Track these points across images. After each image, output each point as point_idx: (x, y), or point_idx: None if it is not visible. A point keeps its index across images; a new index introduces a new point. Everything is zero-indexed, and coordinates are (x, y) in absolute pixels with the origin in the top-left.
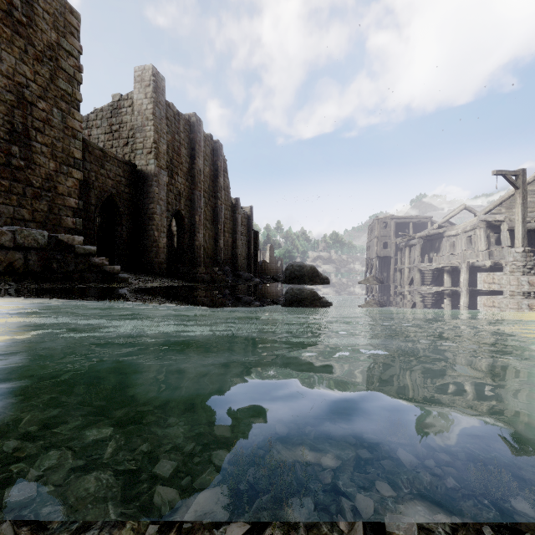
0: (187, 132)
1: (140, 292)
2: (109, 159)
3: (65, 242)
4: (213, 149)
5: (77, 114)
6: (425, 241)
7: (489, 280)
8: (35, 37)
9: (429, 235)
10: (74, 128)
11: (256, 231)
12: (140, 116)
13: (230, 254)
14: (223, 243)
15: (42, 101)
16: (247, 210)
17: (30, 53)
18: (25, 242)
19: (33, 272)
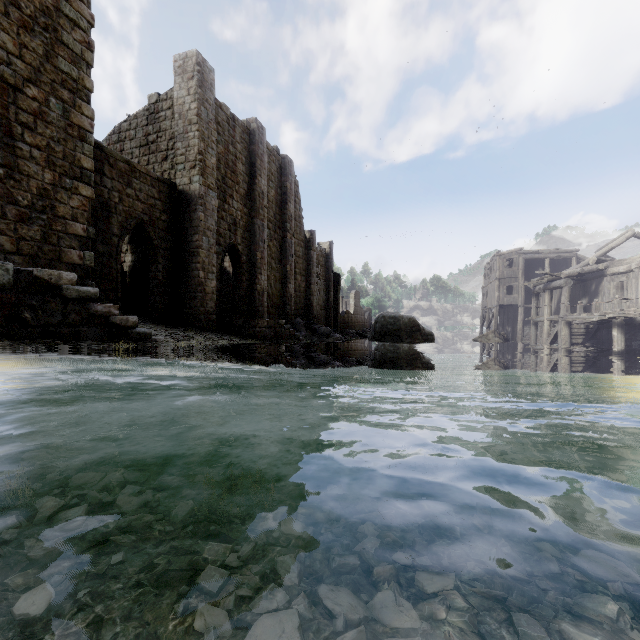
0: (245, 143)
1: (156, 356)
2: (138, 175)
3: (45, 281)
4: (280, 166)
5: (86, 107)
6: (574, 282)
7: None
8: None
9: (582, 273)
10: (82, 126)
11: (336, 274)
12: (181, 120)
13: (303, 302)
14: (294, 288)
15: (32, 86)
16: (326, 246)
17: (13, 18)
18: None
19: None
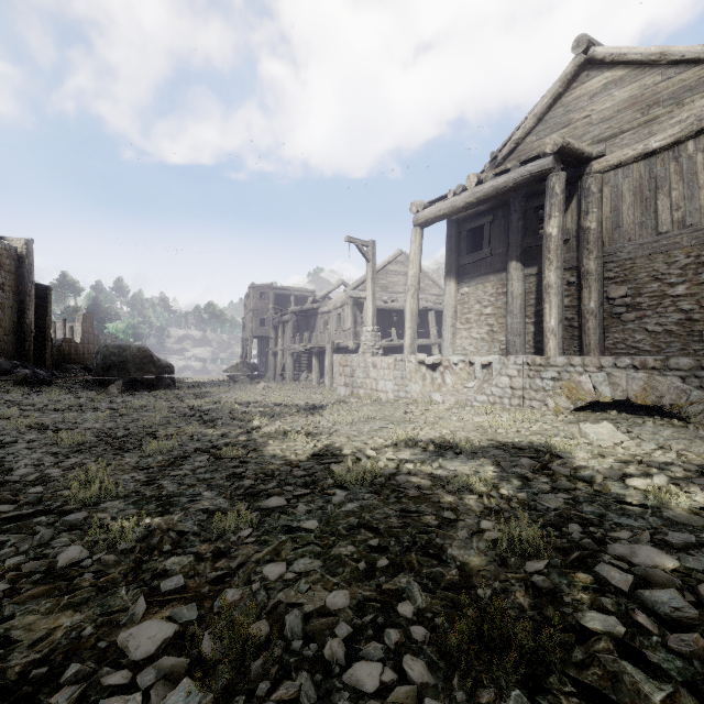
0: None
1: None
2: None
3: None
4: None
5: None
6: (302, 318)
7: (344, 362)
8: None
9: (303, 310)
10: None
11: (44, 287)
12: None
13: None
14: None
15: None
16: (18, 244)
17: None
18: None
19: None
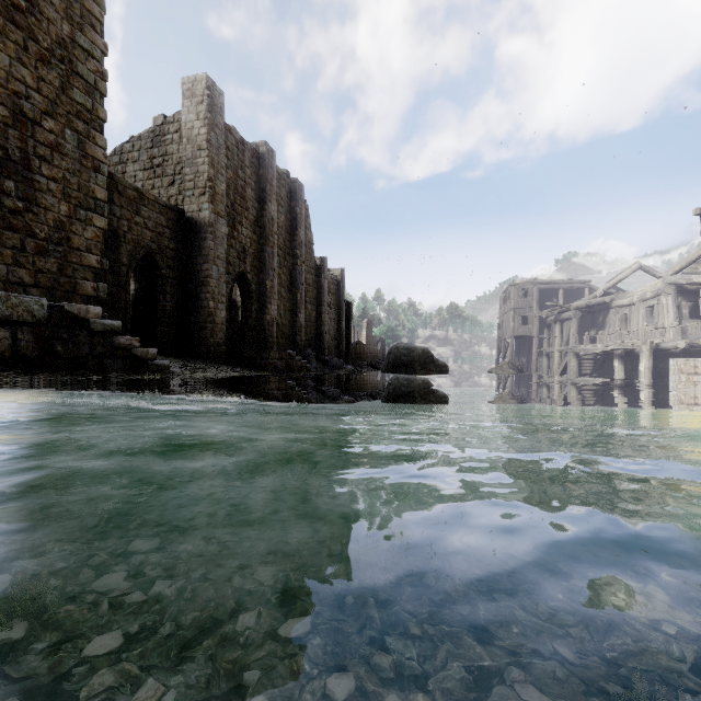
0: (255, 167)
1: (181, 387)
2: (147, 202)
3: (75, 315)
4: (290, 190)
5: (99, 137)
6: (584, 313)
7: (688, 369)
8: (39, 28)
9: (589, 305)
10: (96, 157)
11: (348, 302)
12: (189, 144)
13: (313, 333)
14: (304, 318)
15: (49, 119)
16: (337, 273)
17: (32, 51)
18: (13, 313)
19: (25, 357)
